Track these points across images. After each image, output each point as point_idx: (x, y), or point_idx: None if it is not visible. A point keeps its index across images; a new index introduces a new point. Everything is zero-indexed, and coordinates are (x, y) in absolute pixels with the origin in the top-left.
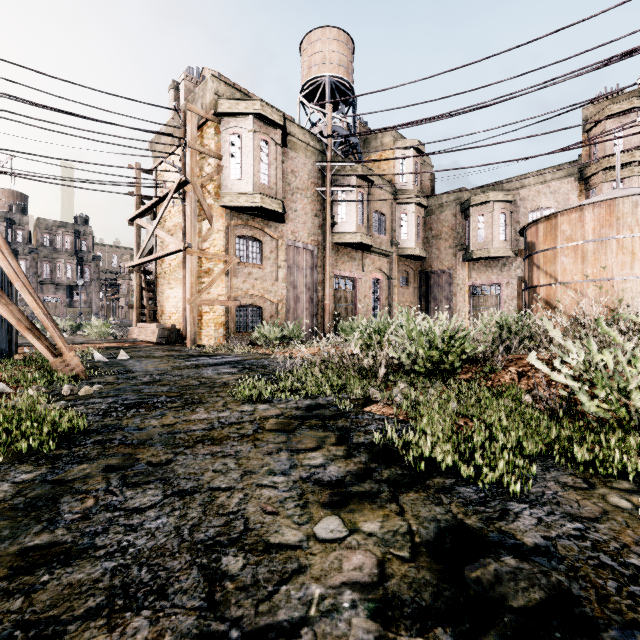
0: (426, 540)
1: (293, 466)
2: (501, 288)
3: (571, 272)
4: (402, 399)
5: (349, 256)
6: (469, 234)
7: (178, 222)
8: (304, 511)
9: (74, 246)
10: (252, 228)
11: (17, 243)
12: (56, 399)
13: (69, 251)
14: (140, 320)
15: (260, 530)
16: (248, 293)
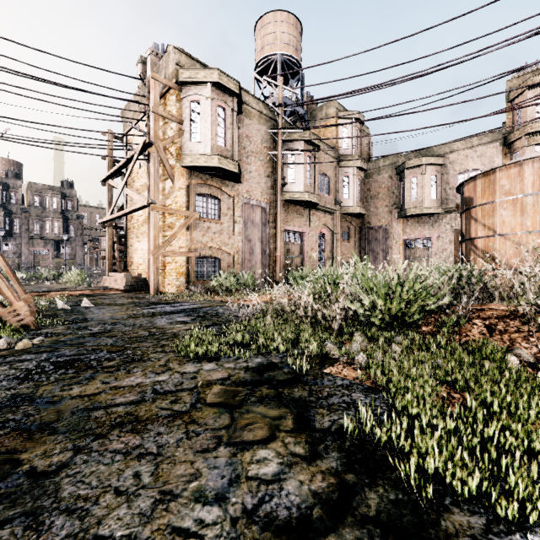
0: None
1: (234, 480)
2: (432, 241)
3: (510, 224)
4: (365, 358)
5: (298, 213)
6: (404, 194)
7: (145, 182)
8: None
9: (60, 206)
10: (211, 187)
11: (11, 204)
12: None
13: (56, 211)
14: (112, 270)
15: None
16: (207, 245)
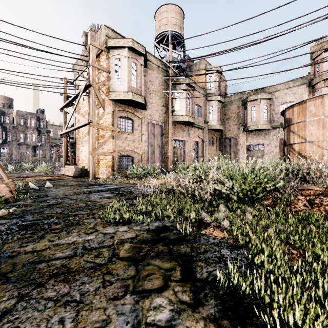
0: None
1: (136, 326)
2: (264, 146)
3: (315, 135)
4: (228, 223)
5: (181, 129)
6: (247, 117)
7: (87, 109)
8: None
9: (36, 125)
10: (127, 112)
11: (6, 123)
12: None
13: (34, 127)
14: (66, 164)
15: None
16: (125, 148)
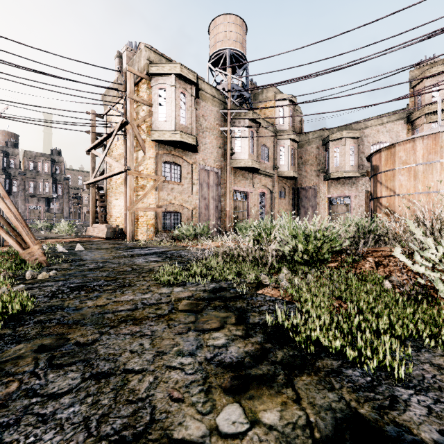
0: (326, 435)
1: (199, 346)
2: (351, 199)
3: (406, 187)
4: (287, 283)
5: (243, 176)
6: (328, 161)
7: (121, 152)
8: (207, 397)
9: (50, 170)
10: (174, 156)
11: (11, 168)
12: (19, 282)
13: (47, 174)
14: (95, 222)
15: (165, 421)
16: (171, 202)
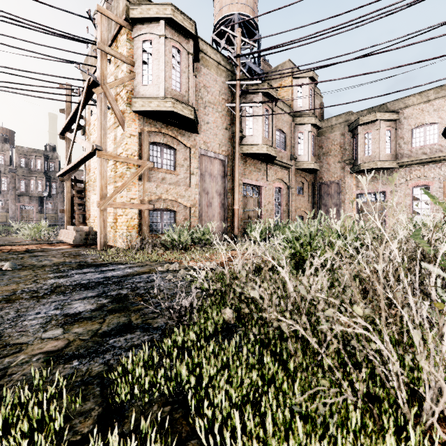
0: None
1: None
2: (386, 195)
3: None
4: None
5: (255, 167)
6: (357, 149)
7: None
8: None
9: (44, 167)
10: (166, 136)
11: None
12: None
13: (40, 171)
14: (70, 223)
15: None
16: (161, 197)
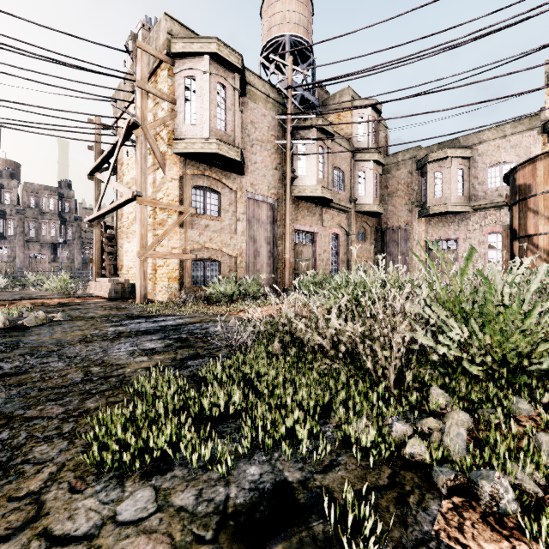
0: None
1: None
2: (458, 243)
3: None
4: (509, 490)
5: (309, 211)
6: (426, 190)
7: (135, 174)
8: None
9: (58, 208)
10: (209, 178)
11: (5, 205)
12: None
13: (53, 212)
14: (100, 274)
15: None
16: (205, 246)
